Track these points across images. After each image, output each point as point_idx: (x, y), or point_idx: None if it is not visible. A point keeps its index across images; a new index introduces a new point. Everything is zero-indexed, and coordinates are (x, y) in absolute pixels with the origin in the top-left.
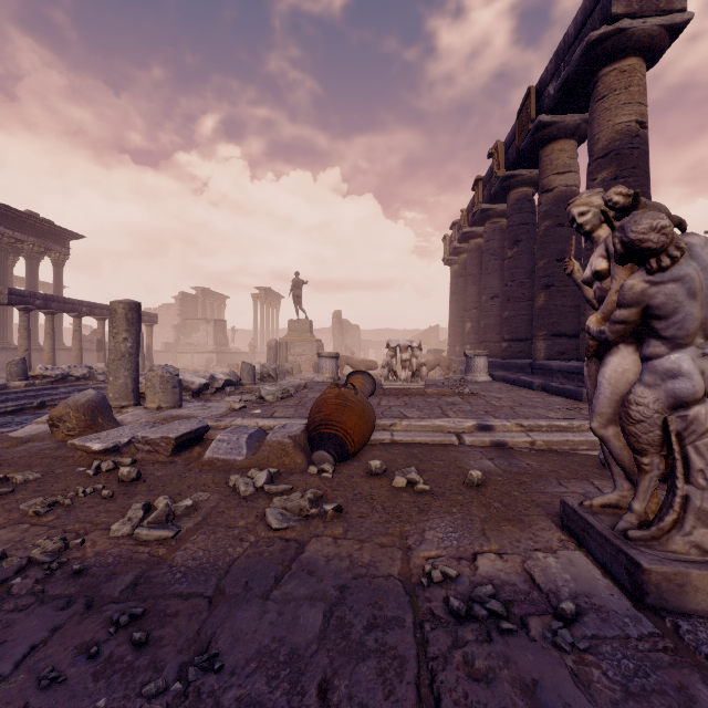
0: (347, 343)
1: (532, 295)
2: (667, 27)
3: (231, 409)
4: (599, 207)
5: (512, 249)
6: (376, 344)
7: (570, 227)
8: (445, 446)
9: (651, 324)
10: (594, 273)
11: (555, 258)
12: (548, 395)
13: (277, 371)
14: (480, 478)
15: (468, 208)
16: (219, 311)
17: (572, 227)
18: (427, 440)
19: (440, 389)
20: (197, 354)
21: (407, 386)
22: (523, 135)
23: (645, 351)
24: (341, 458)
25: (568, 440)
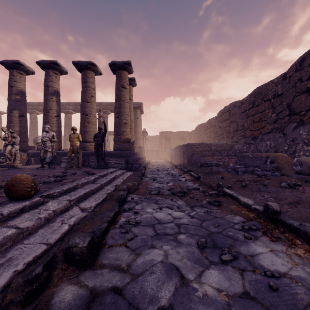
0: None
1: None
2: None
3: None
4: (6, 129)
5: None
6: None
7: None
8: None
9: (14, 143)
10: (6, 137)
11: None
12: None
13: None
14: None
15: None
16: None
17: None
18: None
19: None
20: None
21: None
22: None
23: (14, 146)
24: None
25: None
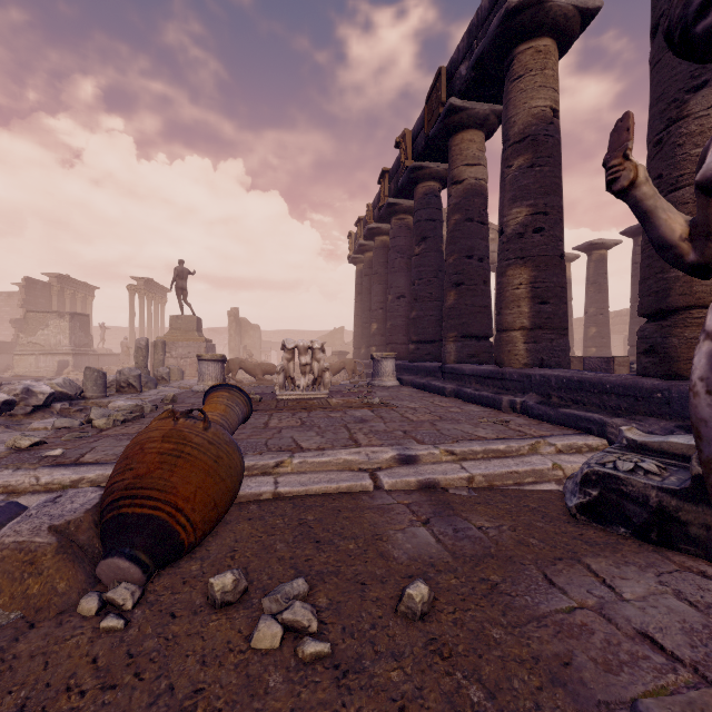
0: (246, 344)
1: (439, 295)
2: (580, 10)
3: (12, 449)
4: None
5: (420, 246)
6: (279, 346)
7: (479, 223)
8: (355, 498)
9: None
10: None
11: (466, 254)
12: (463, 403)
13: (144, 378)
14: (427, 600)
15: (374, 203)
16: (84, 304)
17: (481, 223)
18: (329, 489)
19: (346, 399)
20: (44, 356)
21: (307, 396)
22: (433, 120)
23: None
24: (164, 560)
25: (512, 472)
